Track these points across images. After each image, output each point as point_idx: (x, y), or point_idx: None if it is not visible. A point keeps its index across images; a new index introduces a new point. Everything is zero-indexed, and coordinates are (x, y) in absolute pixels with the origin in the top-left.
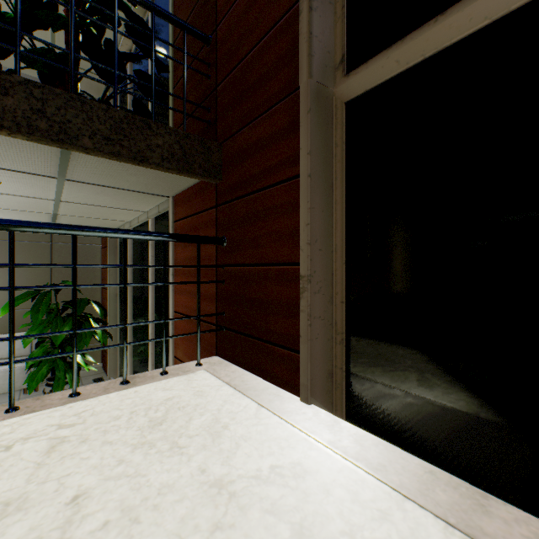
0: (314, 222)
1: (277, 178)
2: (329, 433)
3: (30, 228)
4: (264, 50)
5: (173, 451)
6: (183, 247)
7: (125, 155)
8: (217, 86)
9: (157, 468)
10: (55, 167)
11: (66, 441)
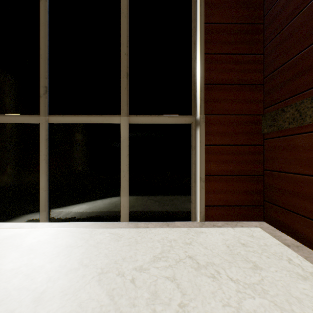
0: None
1: None
2: None
3: None
4: None
5: None
6: None
7: None
8: None
9: None
10: None
11: None
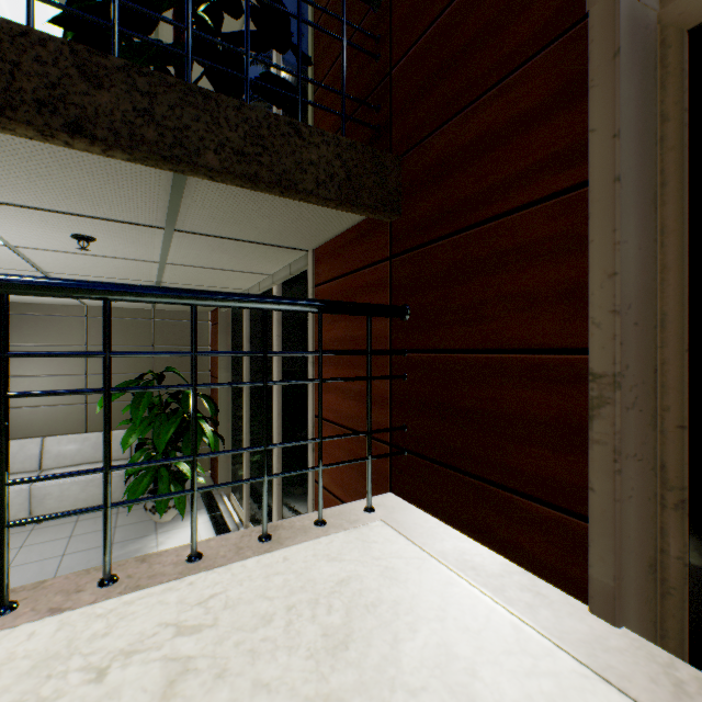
0: (625, 270)
1: (525, 197)
2: None
3: (133, 295)
4: None
5: None
6: (329, 322)
7: (265, 178)
8: (392, 68)
9: None
10: (162, 210)
11: (192, 671)
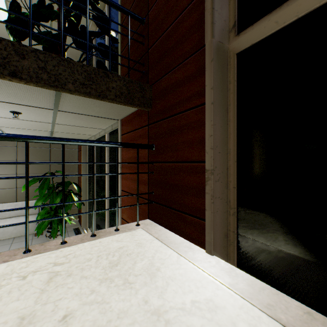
0: (215, 134)
1: (189, 106)
2: (229, 277)
3: (38, 140)
4: (180, 23)
5: (125, 286)
6: (127, 150)
7: (93, 94)
8: (149, 49)
9: (115, 298)
10: (52, 103)
11: (59, 275)
